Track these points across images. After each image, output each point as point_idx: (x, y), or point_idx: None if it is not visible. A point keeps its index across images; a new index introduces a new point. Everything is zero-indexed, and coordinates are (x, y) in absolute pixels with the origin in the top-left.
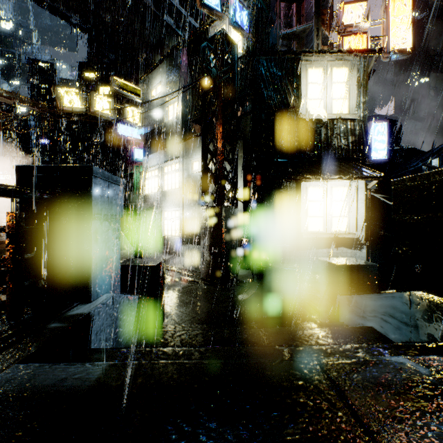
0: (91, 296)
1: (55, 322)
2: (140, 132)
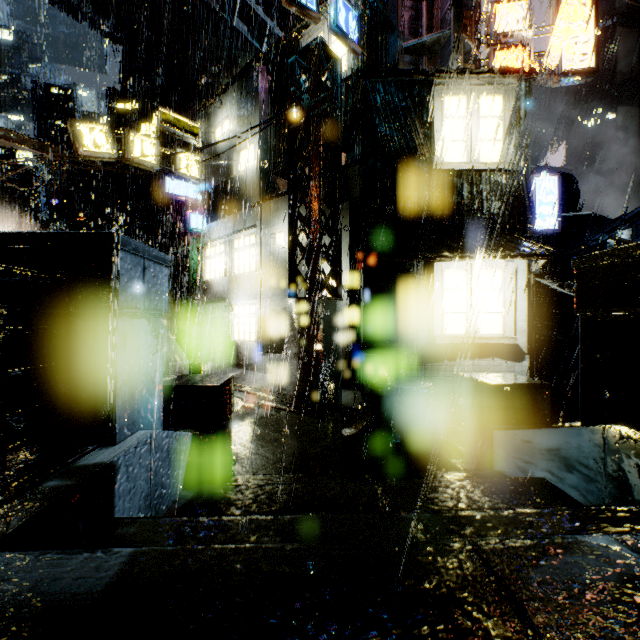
0: (115, 435)
1: (55, 479)
2: (198, 189)
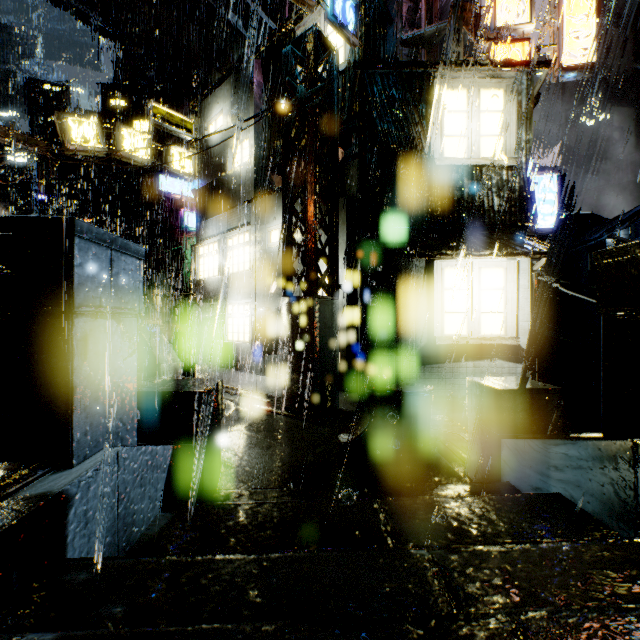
0: (72, 456)
1: None
2: (191, 186)
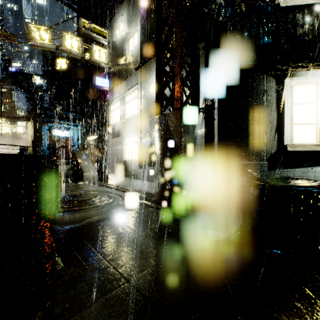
0: None
1: None
2: (106, 71)
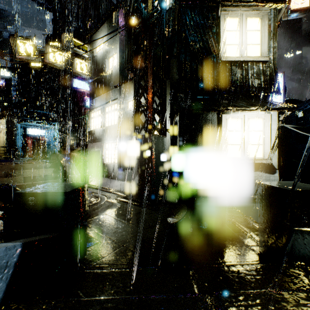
0: None
1: None
2: (87, 81)
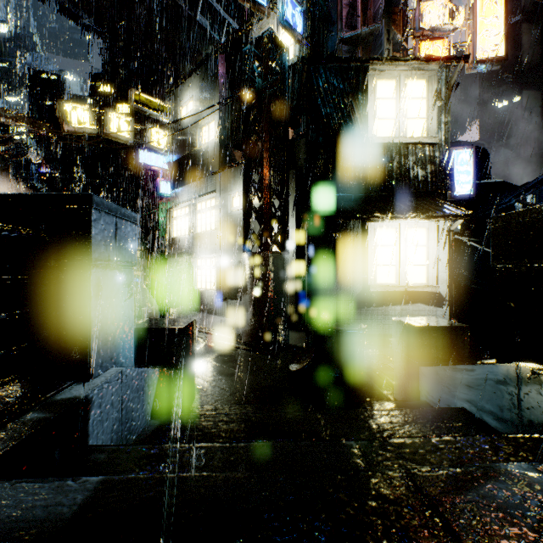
0: (90, 372)
1: (34, 412)
2: (166, 160)
